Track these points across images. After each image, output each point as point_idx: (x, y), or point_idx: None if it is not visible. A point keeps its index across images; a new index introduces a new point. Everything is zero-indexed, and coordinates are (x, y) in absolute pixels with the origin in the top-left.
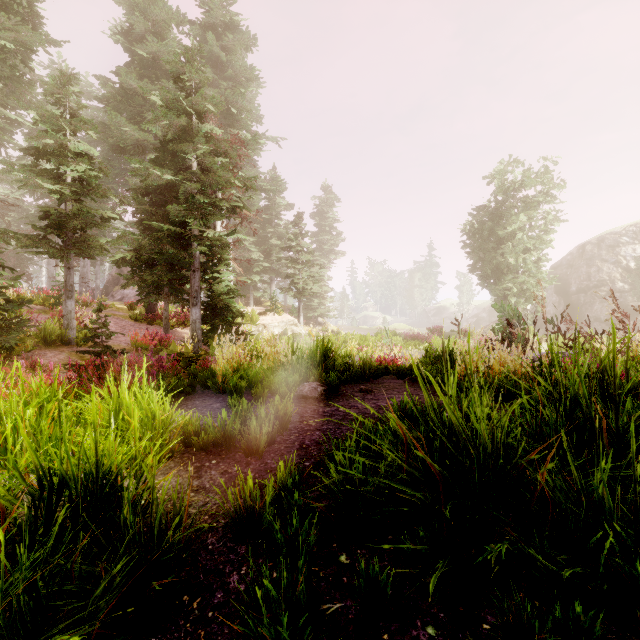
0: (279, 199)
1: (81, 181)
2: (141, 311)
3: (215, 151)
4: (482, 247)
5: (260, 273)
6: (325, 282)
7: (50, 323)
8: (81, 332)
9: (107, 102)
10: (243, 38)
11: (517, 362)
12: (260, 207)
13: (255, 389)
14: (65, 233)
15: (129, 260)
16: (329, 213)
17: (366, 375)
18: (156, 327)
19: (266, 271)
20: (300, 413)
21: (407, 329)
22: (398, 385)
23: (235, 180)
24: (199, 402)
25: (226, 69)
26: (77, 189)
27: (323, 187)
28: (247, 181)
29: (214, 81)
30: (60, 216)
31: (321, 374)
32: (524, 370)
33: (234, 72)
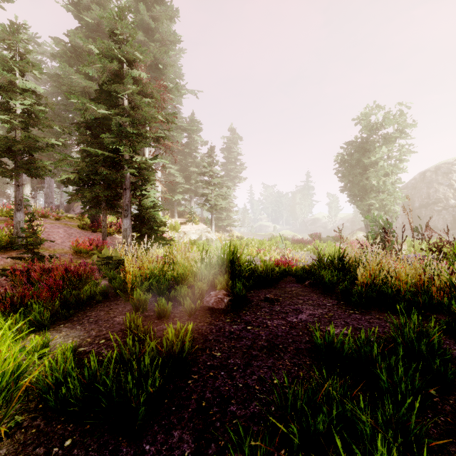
0: (197, 137)
1: (30, 114)
2: (87, 221)
3: (143, 92)
4: (351, 172)
5: (182, 193)
6: (231, 200)
7: (1, 231)
8: (30, 239)
9: (61, 58)
10: (168, 10)
11: (416, 270)
12: (182, 143)
13: (159, 302)
14: (15, 156)
15: (74, 180)
16: (234, 148)
17: (269, 280)
18: (98, 234)
19: (187, 191)
20: (204, 334)
21: (292, 235)
22: (300, 291)
23: (158, 115)
24: (104, 313)
25: (154, 34)
26: (25, 120)
27: (230, 129)
28: (168, 116)
29: (145, 43)
30: (7, 141)
31: (228, 280)
32: (426, 279)
33: (161, 37)
